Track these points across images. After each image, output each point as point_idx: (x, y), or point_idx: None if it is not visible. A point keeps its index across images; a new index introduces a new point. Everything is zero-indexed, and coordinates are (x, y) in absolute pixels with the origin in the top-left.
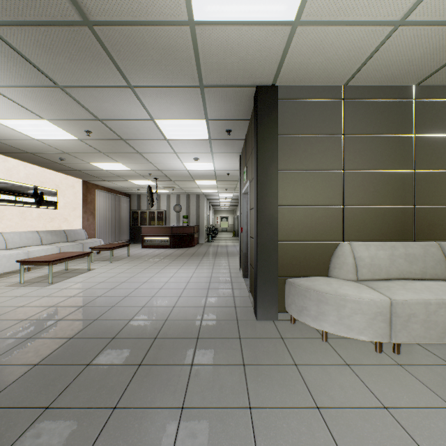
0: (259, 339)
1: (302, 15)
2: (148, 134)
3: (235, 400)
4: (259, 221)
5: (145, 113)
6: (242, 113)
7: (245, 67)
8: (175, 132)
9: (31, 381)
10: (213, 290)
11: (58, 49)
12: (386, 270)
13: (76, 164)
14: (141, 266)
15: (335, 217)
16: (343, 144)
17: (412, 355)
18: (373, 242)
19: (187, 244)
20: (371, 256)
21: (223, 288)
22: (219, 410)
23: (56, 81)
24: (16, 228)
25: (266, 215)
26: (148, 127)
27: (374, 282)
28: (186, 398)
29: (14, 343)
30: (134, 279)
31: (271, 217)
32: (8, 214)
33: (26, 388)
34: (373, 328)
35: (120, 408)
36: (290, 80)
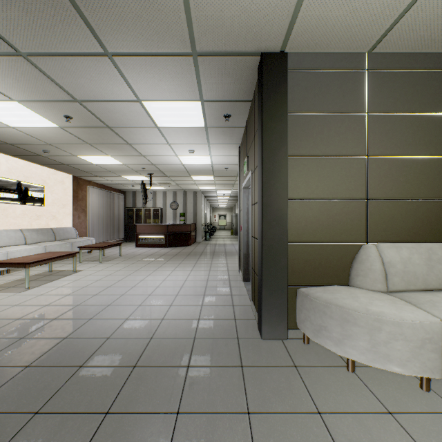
0: (266, 367)
1: None
2: (136, 120)
3: None
4: (265, 218)
5: (130, 93)
6: (243, 92)
7: (248, 23)
8: (166, 118)
9: None
10: (209, 297)
11: None
12: (423, 278)
13: (62, 157)
14: (132, 267)
15: (357, 212)
16: (366, 124)
17: None
18: (404, 243)
19: (183, 243)
20: (404, 261)
21: (221, 295)
22: None
23: (15, 45)
24: None
25: (273, 211)
26: (135, 111)
27: (410, 294)
28: None
29: None
30: (121, 282)
31: (279, 212)
32: None
33: None
34: (419, 360)
35: None
36: (304, 44)
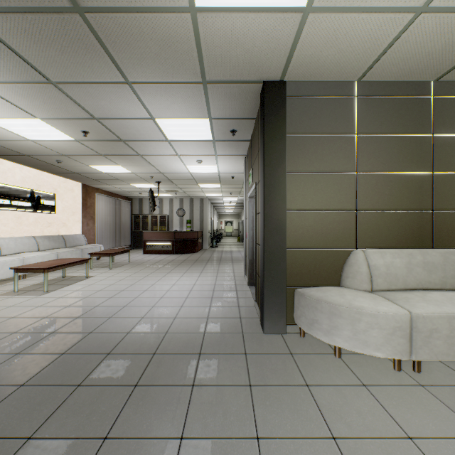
0: (266, 354)
1: (314, 1)
2: (149, 134)
3: (241, 428)
4: (266, 226)
5: (144, 112)
6: (248, 111)
7: (251, 60)
8: (177, 133)
9: (15, 405)
10: (217, 300)
11: (48, 39)
12: (403, 279)
13: (74, 166)
14: (142, 273)
15: (348, 222)
16: (356, 144)
17: (434, 374)
18: (388, 249)
19: (190, 250)
20: (387, 264)
21: (227, 297)
22: (222, 440)
23: (47, 76)
24: (11, 234)
25: (274, 220)
26: (148, 127)
27: (391, 293)
28: (186, 426)
29: (0, 360)
30: (134, 287)
31: (279, 222)
32: (3, 219)
33: (8, 414)
34: (391, 344)
35: (112, 439)
36: (300, 75)
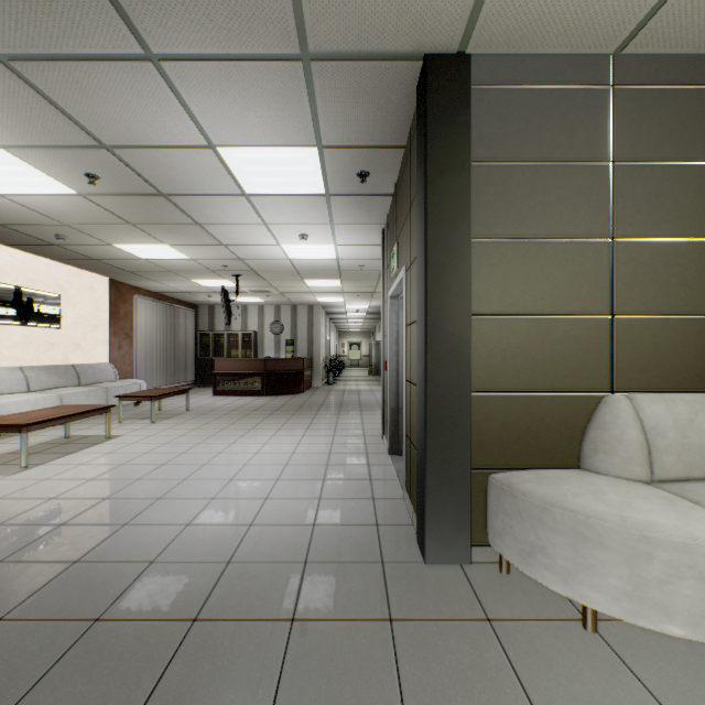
0: (436, 622)
1: None
2: (209, 181)
3: None
4: (430, 348)
5: (195, 132)
6: (391, 130)
7: None
8: (259, 178)
9: None
10: (333, 484)
11: None
12: None
13: (89, 246)
14: (206, 430)
15: (594, 339)
16: (611, 182)
17: None
18: (679, 393)
19: (291, 389)
20: (681, 425)
21: (352, 479)
22: None
23: None
24: None
25: (445, 336)
26: (205, 165)
27: (696, 487)
28: None
29: None
30: (185, 457)
31: (456, 339)
32: None
33: None
34: None
35: None
36: (500, 38)
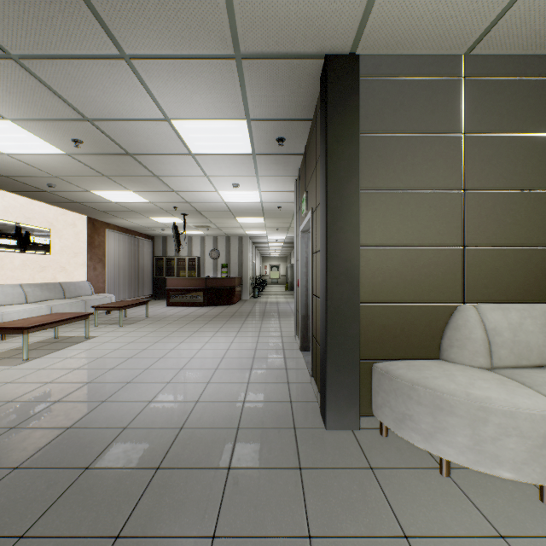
0: (333, 470)
1: None
2: (165, 145)
3: None
4: (330, 270)
5: (155, 109)
6: (301, 108)
7: (309, 14)
8: (203, 142)
9: None
10: (258, 372)
11: None
12: (539, 350)
13: (72, 193)
14: (161, 332)
15: (451, 264)
16: (463, 148)
17: None
18: (512, 304)
19: (225, 301)
20: (513, 327)
21: (272, 369)
22: None
23: (2, 44)
24: None
25: (341, 261)
26: (162, 133)
27: (523, 372)
28: None
29: None
30: (146, 352)
31: (349, 264)
32: None
33: None
34: (540, 463)
35: None
36: (381, 43)
